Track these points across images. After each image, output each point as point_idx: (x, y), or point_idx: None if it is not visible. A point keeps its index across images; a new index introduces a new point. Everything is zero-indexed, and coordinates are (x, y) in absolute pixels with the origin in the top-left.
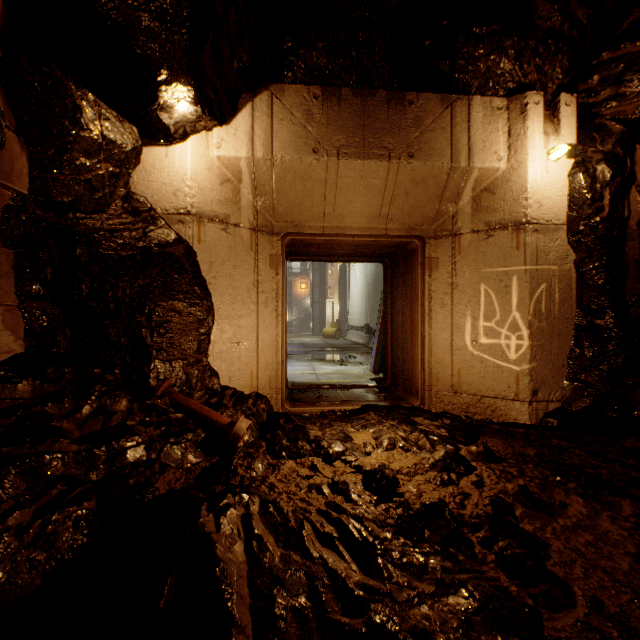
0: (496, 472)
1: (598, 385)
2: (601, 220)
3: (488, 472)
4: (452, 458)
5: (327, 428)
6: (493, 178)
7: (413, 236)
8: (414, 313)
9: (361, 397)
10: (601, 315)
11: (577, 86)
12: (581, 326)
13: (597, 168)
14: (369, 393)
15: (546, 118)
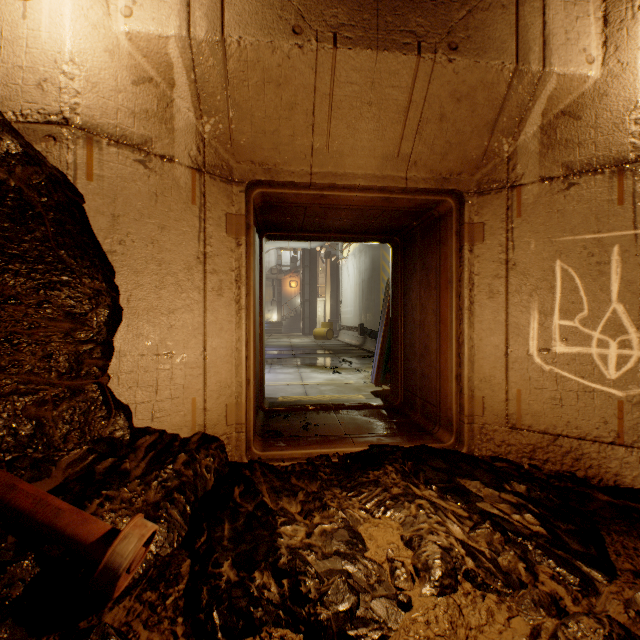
0: None
1: None
2: None
3: None
4: None
5: (316, 512)
6: (577, 94)
7: (445, 191)
8: (444, 307)
9: (365, 426)
10: None
11: None
12: None
13: None
14: (375, 418)
15: None
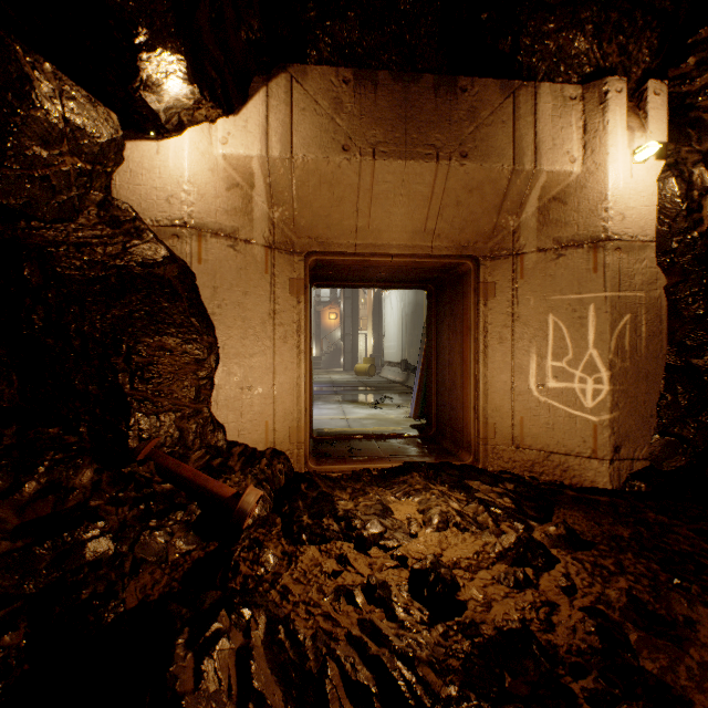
0: (586, 566)
1: (696, 440)
2: (699, 236)
3: (576, 566)
4: (526, 546)
5: (360, 497)
6: (564, 184)
7: (465, 256)
8: (465, 350)
9: (401, 450)
10: (699, 353)
11: (667, 72)
12: (674, 367)
13: (694, 171)
14: (410, 445)
15: (629, 111)
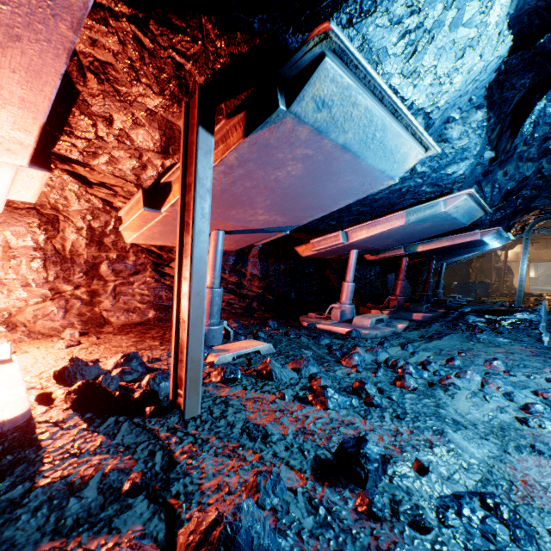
0: None
1: None
2: None
3: None
4: None
5: None
6: None
7: None
8: None
9: None
10: None
11: None
12: None
13: None
14: None
15: None
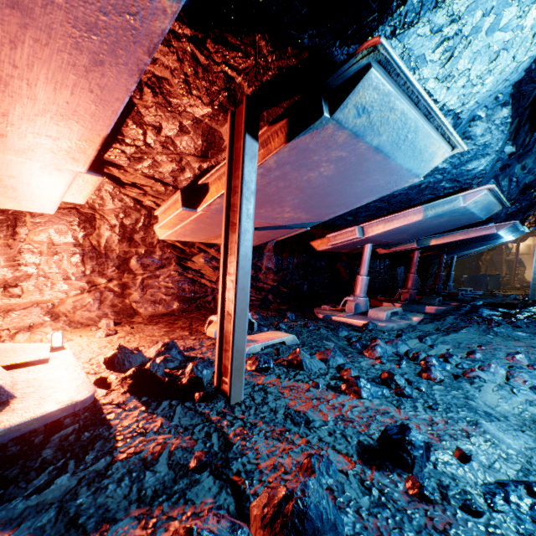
0: None
1: None
2: None
3: None
4: None
5: None
6: None
7: None
8: None
9: None
10: None
11: None
12: None
13: None
14: None
15: None
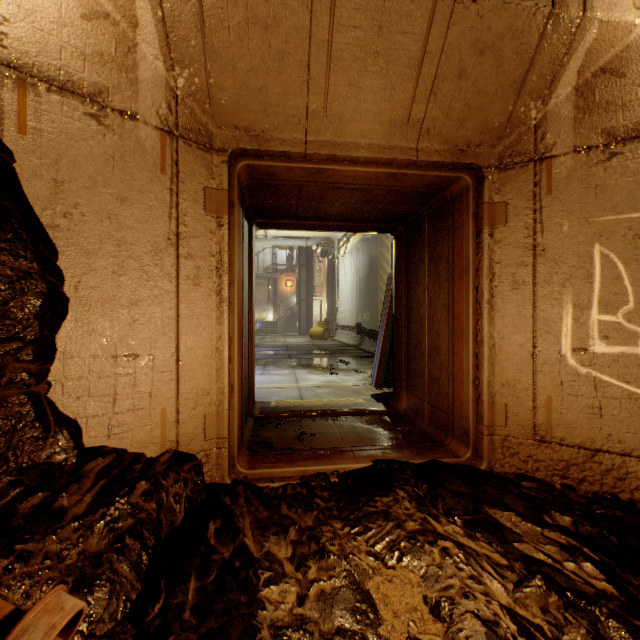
0: None
1: None
2: None
3: None
4: None
5: (311, 560)
6: (620, 47)
7: (461, 167)
8: (458, 301)
9: (367, 435)
10: None
11: None
12: None
13: None
14: (378, 426)
15: None
